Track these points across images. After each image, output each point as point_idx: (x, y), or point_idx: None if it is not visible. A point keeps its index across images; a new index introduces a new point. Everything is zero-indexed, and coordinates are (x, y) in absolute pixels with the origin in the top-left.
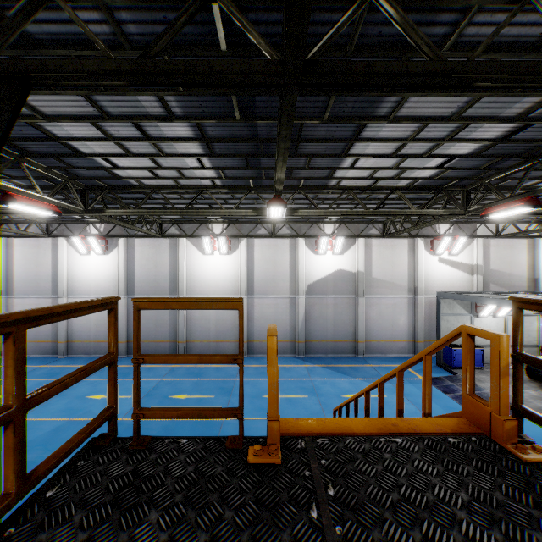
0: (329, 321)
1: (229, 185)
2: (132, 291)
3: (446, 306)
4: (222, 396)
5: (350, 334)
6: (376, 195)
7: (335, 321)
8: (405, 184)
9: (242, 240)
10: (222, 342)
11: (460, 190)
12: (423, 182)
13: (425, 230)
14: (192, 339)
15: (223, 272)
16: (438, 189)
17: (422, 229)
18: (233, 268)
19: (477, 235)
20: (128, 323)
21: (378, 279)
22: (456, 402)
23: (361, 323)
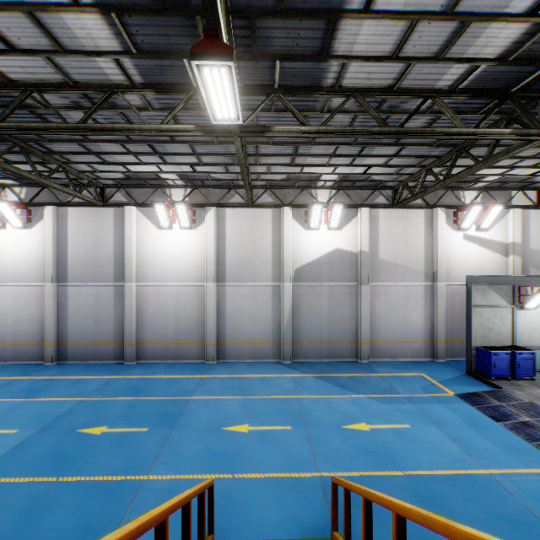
0: (324, 316)
1: (157, 82)
2: (64, 277)
3: (479, 294)
4: (160, 429)
5: (350, 332)
6: (395, 119)
7: (331, 316)
8: (449, 83)
9: (210, 210)
10: (183, 344)
11: (535, 100)
12: (480, 77)
13: (446, 199)
14: (144, 340)
15: (184, 252)
16: (502, 94)
17: (442, 198)
18: (198, 246)
19: (512, 205)
20: (58, 320)
21: (386, 261)
22: (519, 437)
23: (364, 318)
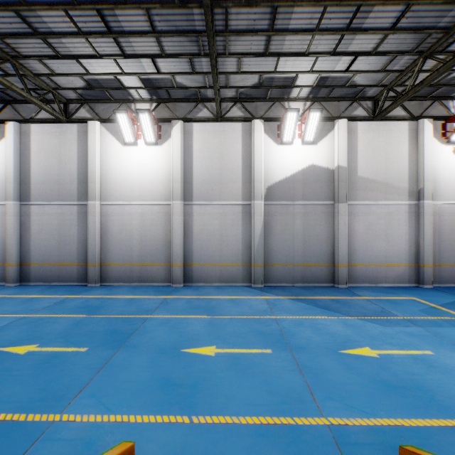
0: (297, 237)
1: None
2: (27, 196)
3: None
4: (101, 349)
5: (326, 255)
6: None
7: (306, 237)
8: None
9: (176, 124)
10: (149, 266)
11: None
12: None
13: (433, 110)
14: (108, 261)
15: (150, 169)
16: None
17: (428, 109)
18: (164, 163)
19: None
20: (21, 240)
21: (365, 178)
22: None
23: (342, 239)
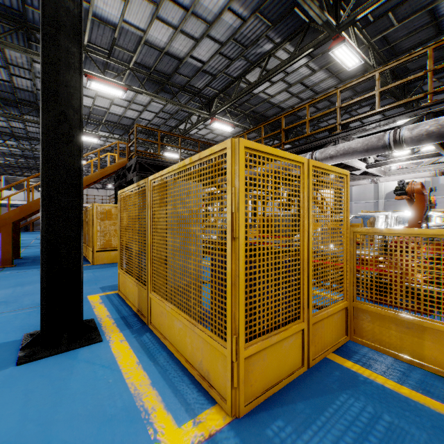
0: None
1: None
2: None
3: None
4: None
5: None
6: None
7: None
8: None
9: None
10: None
11: None
12: None
13: None
14: None
15: None
16: None
17: None
18: None
19: None
20: None
21: (443, 184)
22: None
23: None
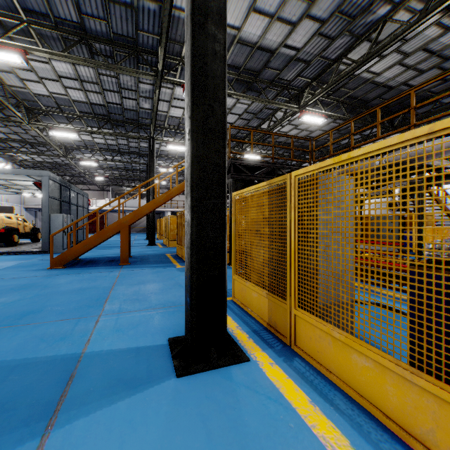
0: None
1: None
2: None
3: None
4: None
5: None
6: None
7: None
8: None
9: None
10: None
11: None
12: None
13: None
14: None
15: None
16: None
17: None
18: None
19: None
20: None
21: None
22: None
23: None
